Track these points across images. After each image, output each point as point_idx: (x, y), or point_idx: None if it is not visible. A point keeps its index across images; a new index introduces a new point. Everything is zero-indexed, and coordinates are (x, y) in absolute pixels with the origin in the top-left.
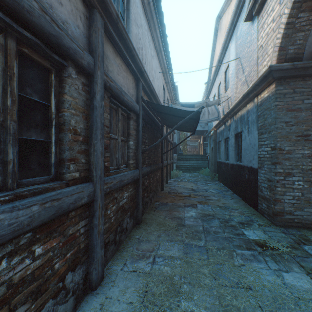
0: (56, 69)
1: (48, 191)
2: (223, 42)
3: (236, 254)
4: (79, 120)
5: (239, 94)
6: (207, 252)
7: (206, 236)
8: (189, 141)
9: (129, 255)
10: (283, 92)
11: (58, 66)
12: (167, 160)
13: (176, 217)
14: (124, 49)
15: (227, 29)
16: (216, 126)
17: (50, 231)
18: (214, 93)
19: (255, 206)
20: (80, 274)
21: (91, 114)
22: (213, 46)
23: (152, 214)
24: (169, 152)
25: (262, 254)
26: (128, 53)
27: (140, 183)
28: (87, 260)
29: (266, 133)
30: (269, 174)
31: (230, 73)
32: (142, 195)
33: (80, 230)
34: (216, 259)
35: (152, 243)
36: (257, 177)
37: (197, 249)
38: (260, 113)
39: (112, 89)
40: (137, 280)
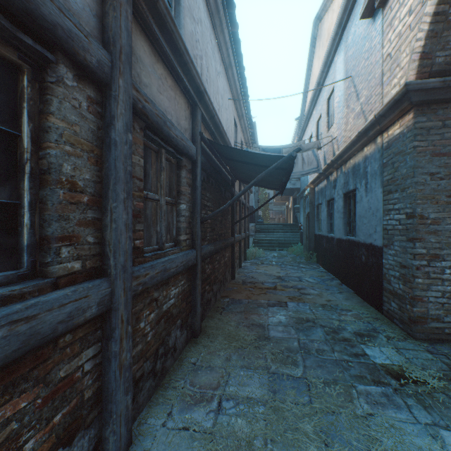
0: (32, 68)
1: (9, 302)
2: (325, 55)
3: (357, 393)
4: (81, 165)
5: (351, 132)
6: (308, 389)
7: (305, 359)
8: (273, 204)
9: (178, 396)
10: (427, 126)
11: (36, 61)
12: (241, 232)
13: (256, 324)
14: (170, 51)
15: (332, 33)
16: (313, 182)
17: (12, 382)
18: (310, 132)
19: (378, 305)
20: (83, 446)
21: (106, 155)
22: (309, 63)
23: (218, 319)
24: (244, 221)
25: (400, 393)
26: (177, 59)
27: (197, 270)
28: (98, 417)
29: (398, 192)
30: (402, 257)
31: (337, 101)
32: (201, 290)
33: (83, 367)
34: (325, 402)
35: (216, 371)
36: (382, 260)
37: (292, 383)
38: (386, 160)
39: (148, 115)
40: (190, 447)
